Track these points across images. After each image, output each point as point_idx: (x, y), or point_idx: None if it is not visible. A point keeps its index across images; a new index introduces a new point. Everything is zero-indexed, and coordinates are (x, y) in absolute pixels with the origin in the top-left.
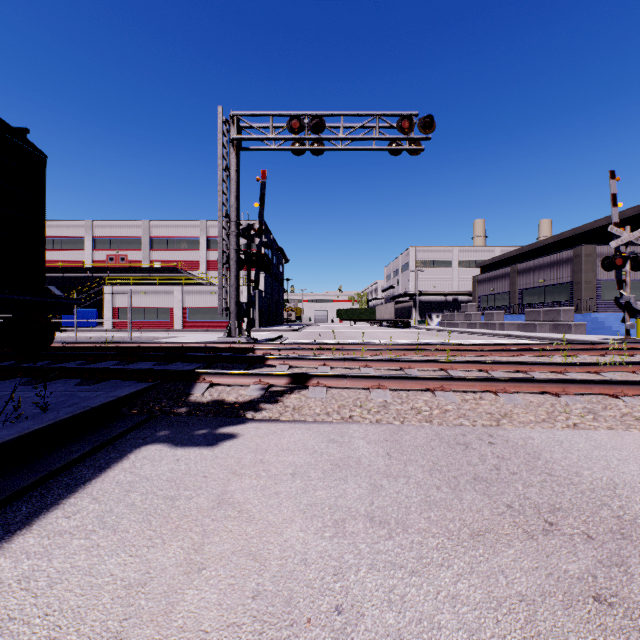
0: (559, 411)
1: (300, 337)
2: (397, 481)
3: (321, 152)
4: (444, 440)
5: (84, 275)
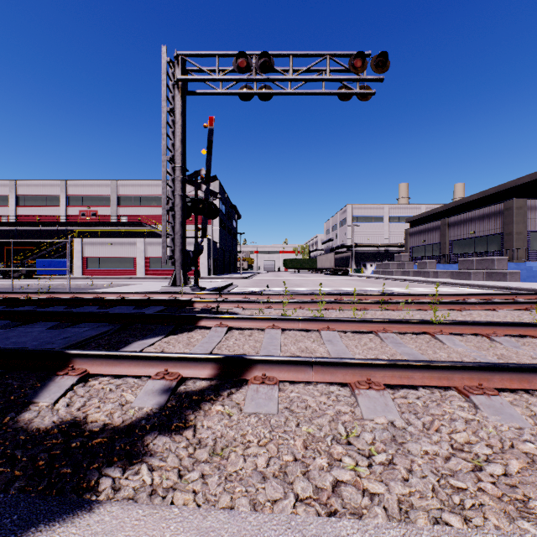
0: None
1: (249, 284)
2: None
3: (269, 97)
4: None
5: (59, 229)
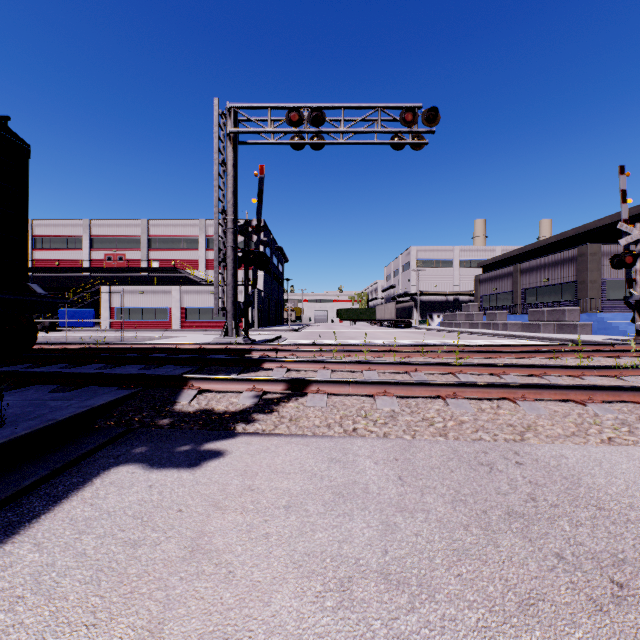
0: (588, 422)
1: (300, 337)
2: (414, 517)
3: (321, 146)
4: (463, 459)
5: (82, 275)
